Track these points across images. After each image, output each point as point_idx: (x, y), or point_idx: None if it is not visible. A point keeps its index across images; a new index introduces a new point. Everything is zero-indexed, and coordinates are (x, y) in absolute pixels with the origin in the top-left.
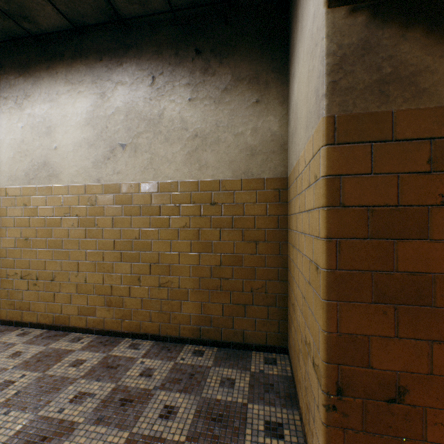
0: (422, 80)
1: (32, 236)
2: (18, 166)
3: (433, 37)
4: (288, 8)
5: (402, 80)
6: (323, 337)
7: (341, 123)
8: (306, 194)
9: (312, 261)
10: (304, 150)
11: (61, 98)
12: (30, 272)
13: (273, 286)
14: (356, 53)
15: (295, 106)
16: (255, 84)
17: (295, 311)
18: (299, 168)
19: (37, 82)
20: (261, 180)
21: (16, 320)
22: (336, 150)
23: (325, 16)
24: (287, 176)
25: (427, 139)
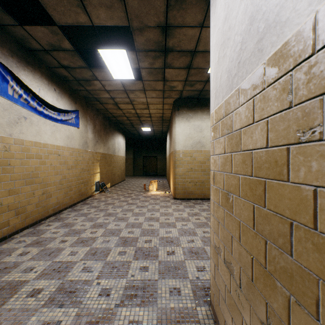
0: None
1: (194, 167)
2: (188, 142)
3: None
4: None
5: None
6: None
7: None
8: None
9: None
10: None
11: (206, 120)
12: (193, 180)
13: None
14: None
15: None
16: None
17: None
18: None
19: (196, 113)
20: None
21: (187, 198)
22: None
23: None
24: None
25: None
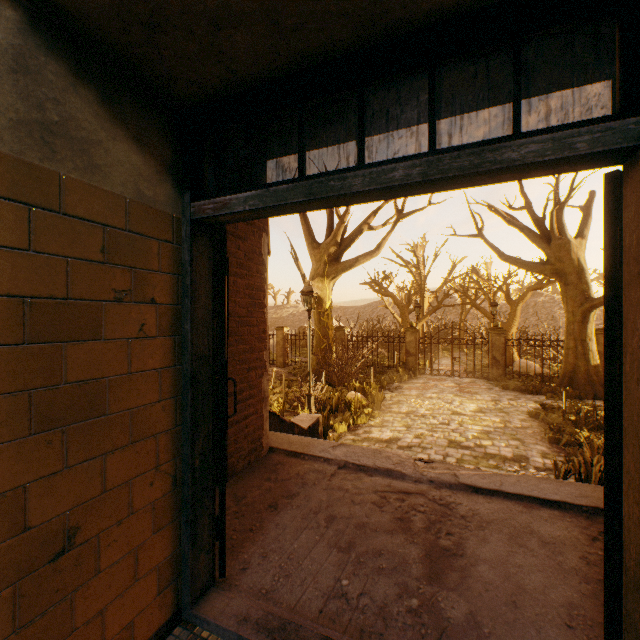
0: (97, 155)
1: None
2: None
3: (108, 111)
4: None
5: (74, 141)
6: None
7: None
8: None
9: None
10: None
11: None
12: None
13: None
14: (6, 60)
15: None
16: None
17: None
18: None
19: None
20: None
21: None
22: None
23: None
24: None
25: (102, 225)
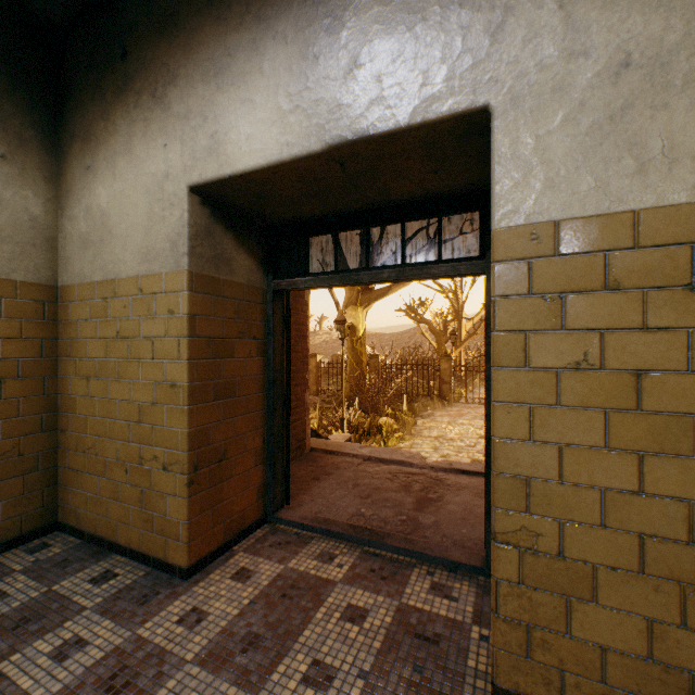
0: (233, 265)
1: None
2: None
3: (237, 241)
4: (65, 60)
5: (226, 261)
6: (186, 434)
7: (197, 278)
8: (147, 322)
9: (163, 382)
10: (140, 278)
11: None
12: None
13: (35, 442)
14: (205, 233)
15: (104, 214)
16: (0, 128)
17: (104, 451)
18: (119, 290)
19: None
20: (12, 282)
21: None
22: (195, 296)
23: (188, 195)
24: (58, 285)
25: (235, 300)
